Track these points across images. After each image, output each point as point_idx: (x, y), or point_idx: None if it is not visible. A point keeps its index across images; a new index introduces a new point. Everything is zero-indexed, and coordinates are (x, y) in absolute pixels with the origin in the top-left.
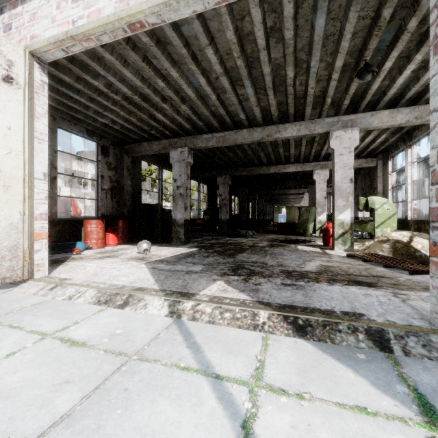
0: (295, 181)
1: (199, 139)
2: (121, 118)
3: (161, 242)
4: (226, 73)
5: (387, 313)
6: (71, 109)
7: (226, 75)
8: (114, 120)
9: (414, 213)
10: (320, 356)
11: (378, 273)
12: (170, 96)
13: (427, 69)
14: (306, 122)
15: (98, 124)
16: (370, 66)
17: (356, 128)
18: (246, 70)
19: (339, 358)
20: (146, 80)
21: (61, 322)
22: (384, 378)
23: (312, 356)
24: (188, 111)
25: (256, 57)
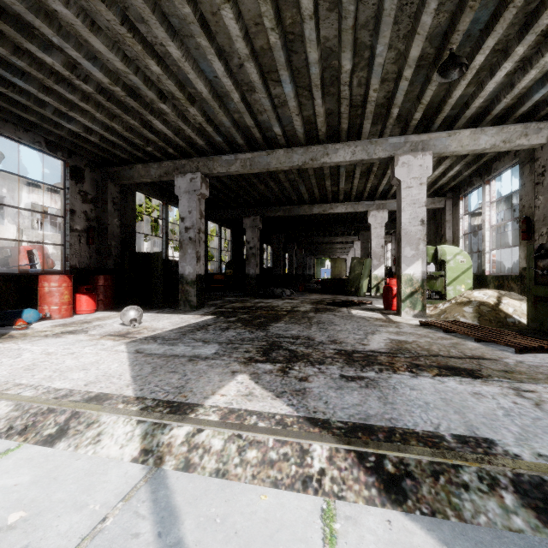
0: (343, 225)
1: (217, 161)
2: (99, 124)
3: (163, 307)
4: (253, 57)
5: (528, 436)
6: (15, 104)
7: (254, 61)
8: (89, 128)
9: (493, 266)
10: None
11: (473, 352)
12: (171, 91)
13: (526, 71)
14: (363, 143)
15: (63, 132)
16: (459, 57)
17: (429, 152)
18: (284, 54)
19: None
20: (131, 61)
21: None
22: None
23: None
24: (199, 117)
25: (299, 33)
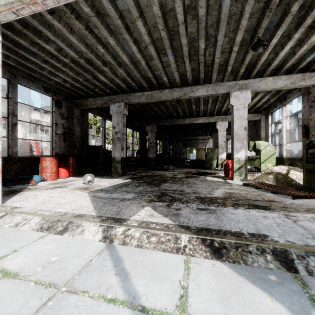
0: (203, 129)
1: (132, 96)
2: (71, 77)
3: (103, 175)
4: (153, 43)
5: (285, 234)
6: (29, 69)
7: (153, 45)
8: (65, 80)
9: (287, 153)
10: (237, 280)
11: (269, 198)
12: (109, 61)
13: (301, 46)
14: (212, 85)
15: (52, 82)
16: (262, 41)
17: (249, 90)
18: (168, 41)
19: (254, 281)
20: (89, 46)
21: (0, 251)
22: (298, 302)
23: (230, 280)
24: (124, 73)
25: (176, 30)
